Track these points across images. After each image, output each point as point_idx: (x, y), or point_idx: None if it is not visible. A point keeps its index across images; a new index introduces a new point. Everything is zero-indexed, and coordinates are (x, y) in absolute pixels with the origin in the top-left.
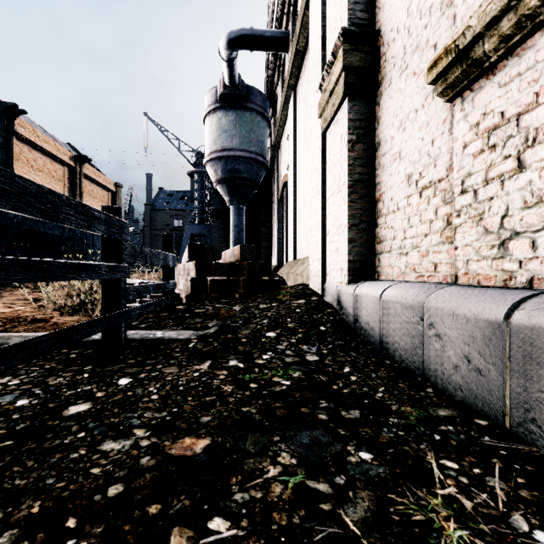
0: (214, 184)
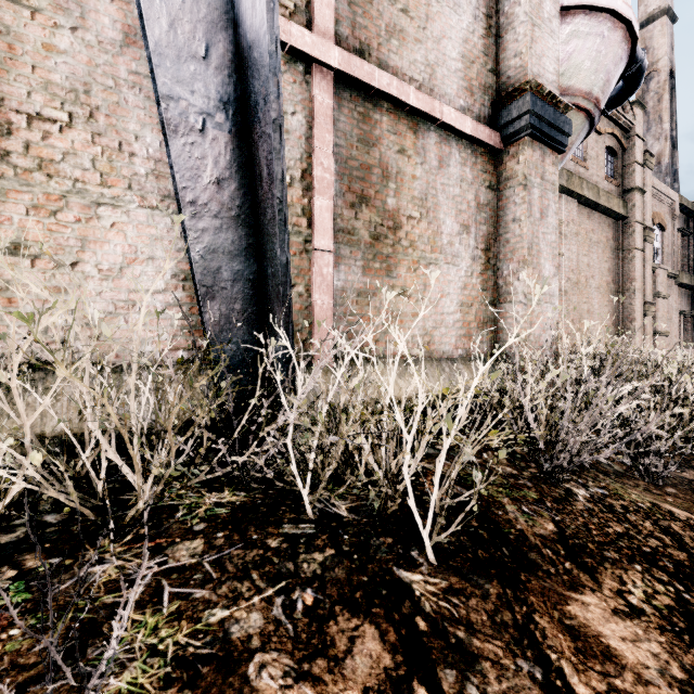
0: (598, 114)
